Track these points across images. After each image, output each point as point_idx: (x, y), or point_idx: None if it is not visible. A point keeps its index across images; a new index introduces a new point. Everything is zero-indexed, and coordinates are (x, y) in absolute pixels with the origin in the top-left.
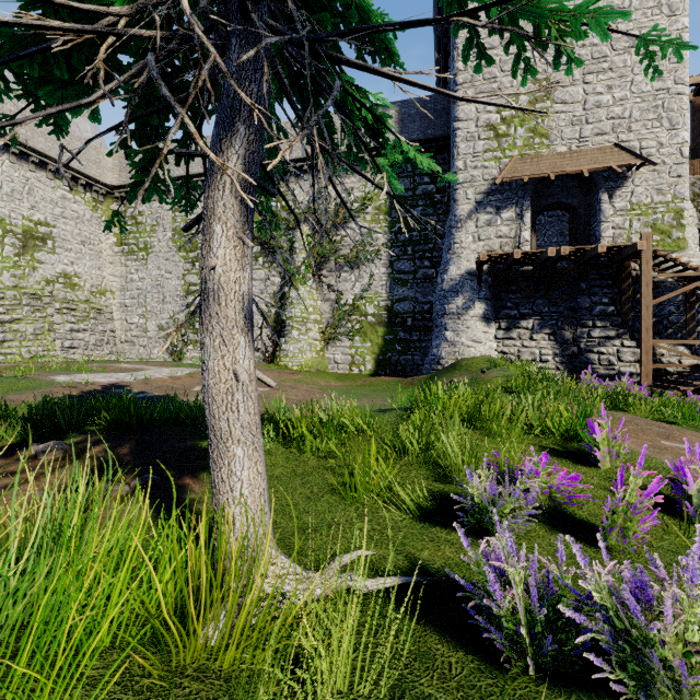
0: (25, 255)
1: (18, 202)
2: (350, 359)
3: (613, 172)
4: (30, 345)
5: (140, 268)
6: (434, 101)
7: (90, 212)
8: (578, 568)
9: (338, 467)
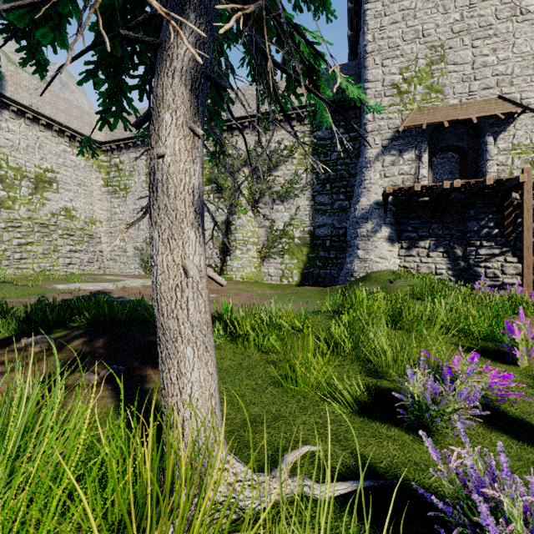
0: (37, 194)
1: (31, 155)
2: (281, 272)
3: (497, 118)
4: (40, 261)
5: (121, 204)
6: (348, 68)
7: (84, 162)
8: (530, 472)
9: (278, 361)
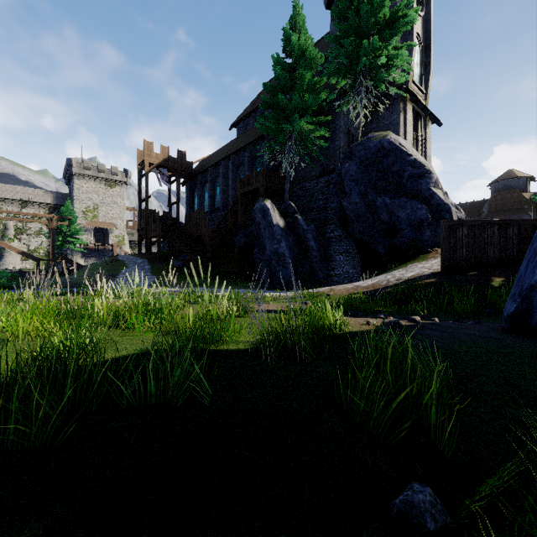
0: None
1: None
2: (33, 267)
3: (111, 229)
4: None
5: None
6: (66, 195)
7: None
8: None
9: None
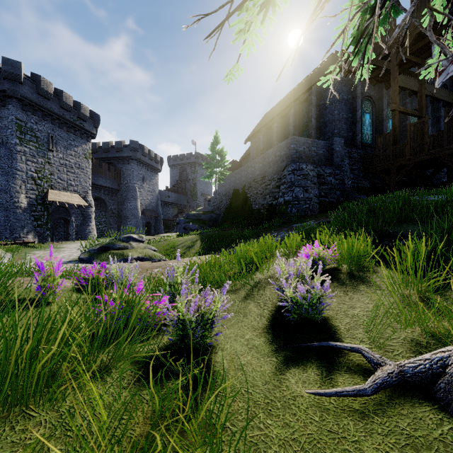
0: None
1: None
2: None
3: None
4: None
5: None
6: None
7: None
8: None
9: None
